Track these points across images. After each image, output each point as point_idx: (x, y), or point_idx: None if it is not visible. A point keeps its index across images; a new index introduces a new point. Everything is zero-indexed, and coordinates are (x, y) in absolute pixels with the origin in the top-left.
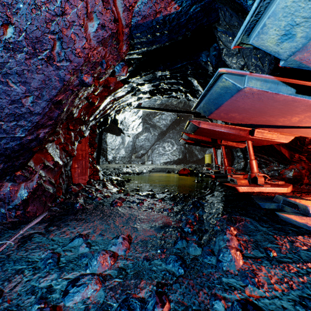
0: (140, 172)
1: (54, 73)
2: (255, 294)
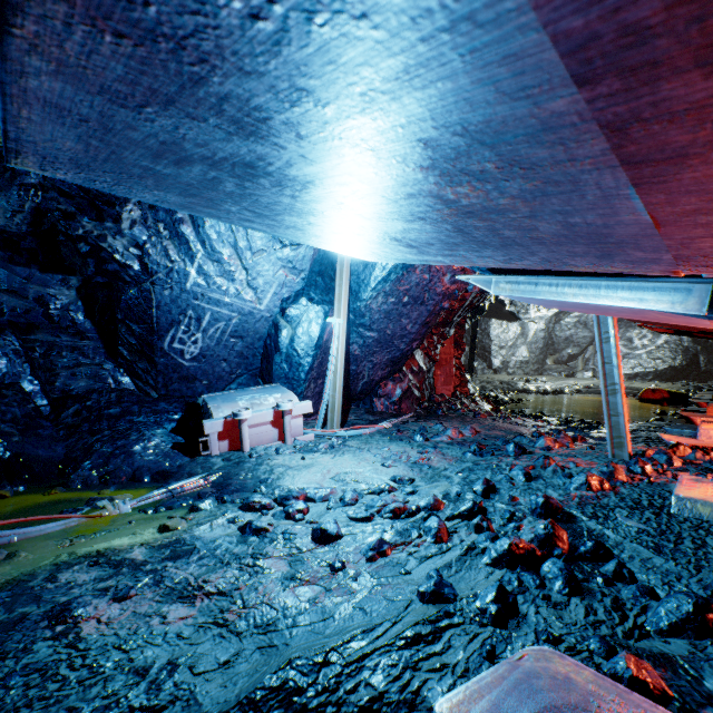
0: (551, 391)
1: (424, 309)
2: (539, 452)
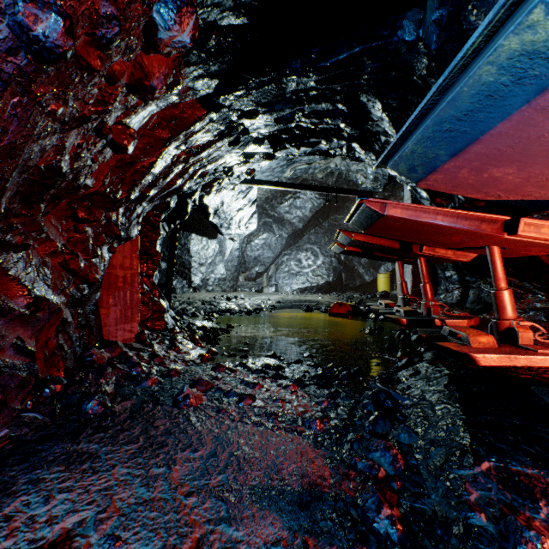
0: (253, 308)
1: None
2: None
